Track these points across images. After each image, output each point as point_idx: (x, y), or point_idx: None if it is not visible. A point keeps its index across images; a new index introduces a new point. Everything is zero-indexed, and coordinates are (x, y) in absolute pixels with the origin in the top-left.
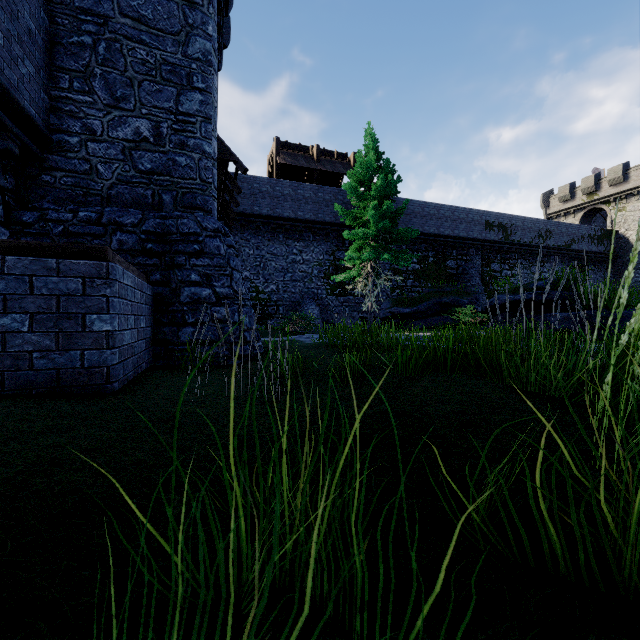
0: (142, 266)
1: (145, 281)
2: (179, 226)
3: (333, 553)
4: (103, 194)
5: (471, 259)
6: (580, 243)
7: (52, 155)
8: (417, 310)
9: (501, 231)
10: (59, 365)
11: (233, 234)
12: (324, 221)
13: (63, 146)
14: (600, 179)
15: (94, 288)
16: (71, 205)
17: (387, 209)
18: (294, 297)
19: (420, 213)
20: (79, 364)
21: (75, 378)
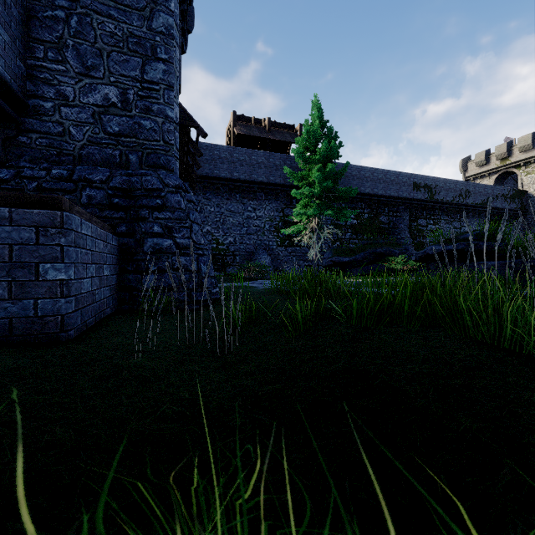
0: (109, 219)
1: (111, 232)
2: (143, 182)
3: None
4: (75, 154)
5: (401, 215)
6: (495, 201)
7: (28, 118)
8: (355, 259)
9: (427, 191)
10: (12, 314)
11: (197, 194)
12: (275, 183)
13: (38, 110)
14: (512, 146)
15: (48, 237)
16: (45, 164)
17: (330, 171)
18: (249, 248)
19: (357, 176)
20: (32, 313)
21: (28, 327)
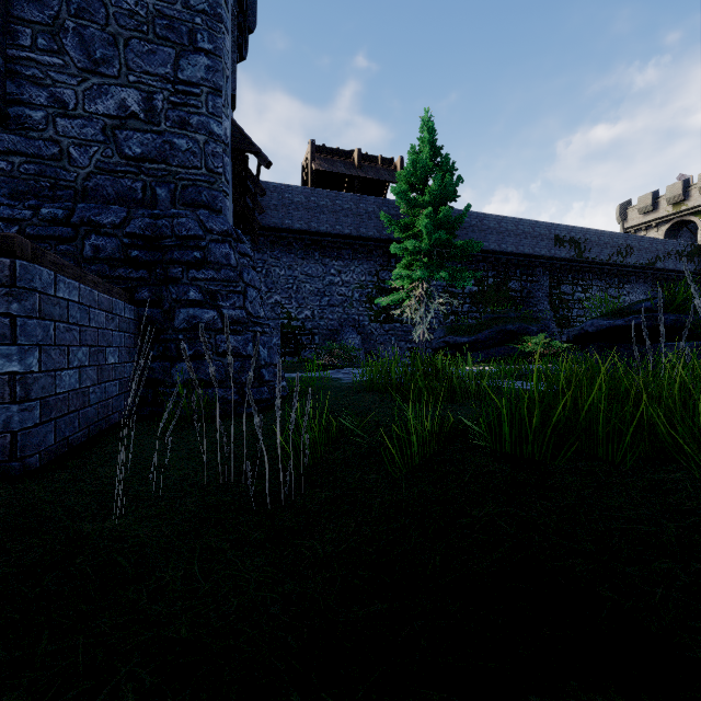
0: (125, 280)
1: (125, 300)
2: (175, 227)
3: None
4: (77, 186)
5: (538, 280)
6: (666, 261)
7: (8, 134)
8: (477, 339)
9: (573, 247)
10: None
11: (261, 252)
12: (366, 236)
13: (23, 122)
14: (689, 186)
15: None
16: (32, 200)
17: (443, 217)
18: (332, 324)
19: (478, 226)
20: None
21: None
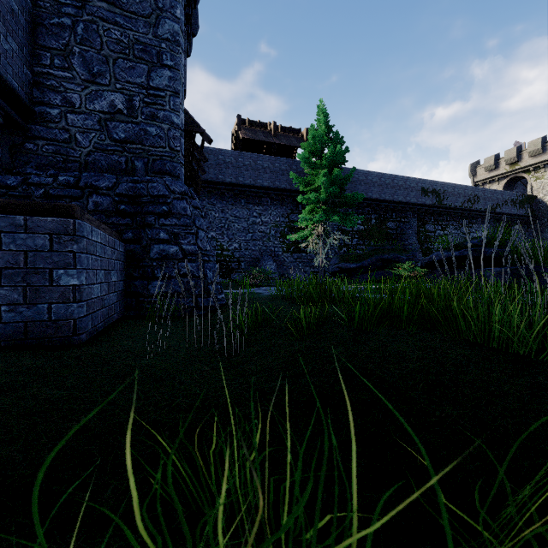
0: (116, 225)
1: (118, 239)
2: (149, 189)
3: None
4: (81, 161)
5: (408, 221)
6: (504, 207)
7: (35, 125)
8: (362, 265)
9: (435, 196)
10: (27, 318)
11: (201, 199)
12: (280, 188)
13: (45, 117)
14: (521, 151)
15: (61, 244)
16: (52, 170)
17: (336, 176)
18: (254, 254)
19: (364, 181)
20: (46, 317)
21: (42, 330)
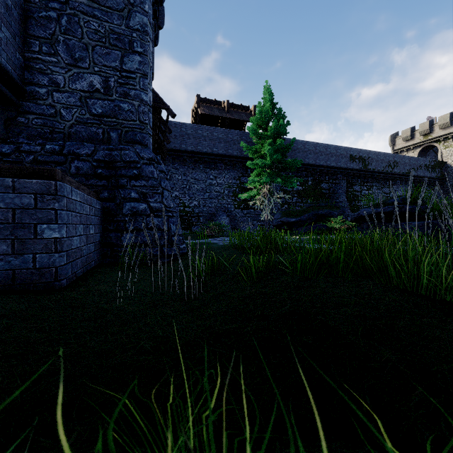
0: (94, 186)
1: (95, 198)
2: (122, 156)
3: None
4: (65, 132)
5: (339, 182)
6: (418, 171)
7: (26, 102)
8: (300, 219)
9: (361, 162)
10: (14, 266)
11: (167, 165)
12: (232, 155)
13: (34, 95)
14: (433, 124)
15: (44, 202)
16: (40, 140)
17: (279, 145)
18: (211, 210)
19: (302, 149)
20: (31, 265)
21: (28, 277)
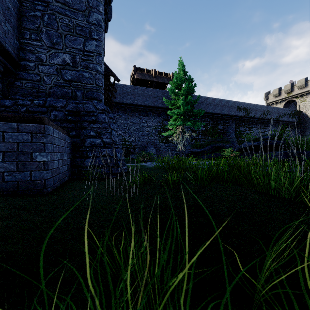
0: (66, 128)
1: (67, 135)
2: (85, 107)
3: (165, 309)
4: (46, 91)
5: (230, 125)
6: (283, 117)
7: (21, 72)
8: (204, 150)
9: (245, 111)
10: (18, 179)
11: (113, 113)
12: (158, 106)
13: (26, 67)
14: (293, 86)
15: (37, 138)
16: (30, 97)
17: (189, 100)
18: (143, 144)
19: (205, 102)
20: (29, 178)
21: (27, 186)
